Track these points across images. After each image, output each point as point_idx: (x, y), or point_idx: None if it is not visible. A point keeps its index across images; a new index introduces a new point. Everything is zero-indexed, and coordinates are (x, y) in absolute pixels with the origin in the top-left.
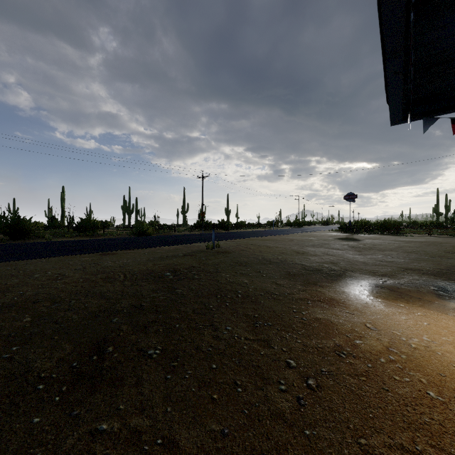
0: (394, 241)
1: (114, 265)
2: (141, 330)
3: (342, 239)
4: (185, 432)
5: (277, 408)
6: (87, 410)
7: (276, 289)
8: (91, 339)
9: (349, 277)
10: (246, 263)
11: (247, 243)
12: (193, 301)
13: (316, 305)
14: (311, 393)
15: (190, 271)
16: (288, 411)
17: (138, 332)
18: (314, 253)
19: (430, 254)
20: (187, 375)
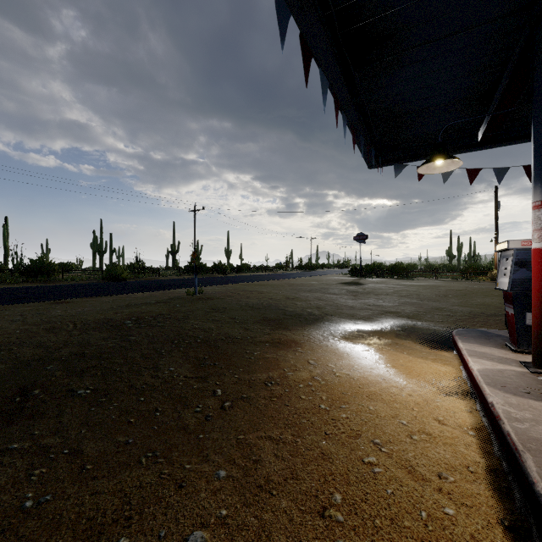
0: (396, 285)
1: (64, 314)
2: (76, 374)
3: (345, 284)
4: (93, 444)
5: (185, 423)
6: (1, 437)
7: (240, 334)
8: (17, 385)
9: (325, 321)
10: (224, 309)
11: (239, 288)
12: (144, 347)
13: (272, 346)
14: (221, 412)
15: (155, 318)
16: (193, 424)
17: (73, 376)
18: (305, 298)
19: (421, 298)
20: (112, 406)
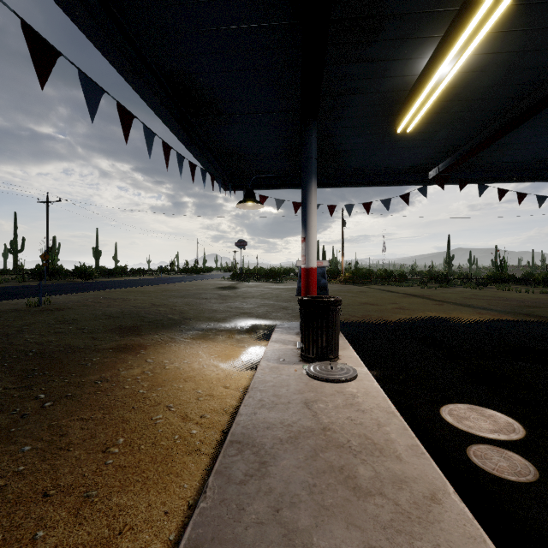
0: (265, 288)
1: None
2: None
3: (220, 288)
4: None
5: None
6: None
7: (84, 343)
8: None
9: (182, 325)
10: (74, 320)
11: (102, 296)
12: None
13: (116, 351)
14: (40, 410)
15: None
16: (6, 423)
17: None
18: (173, 304)
19: (278, 300)
20: None
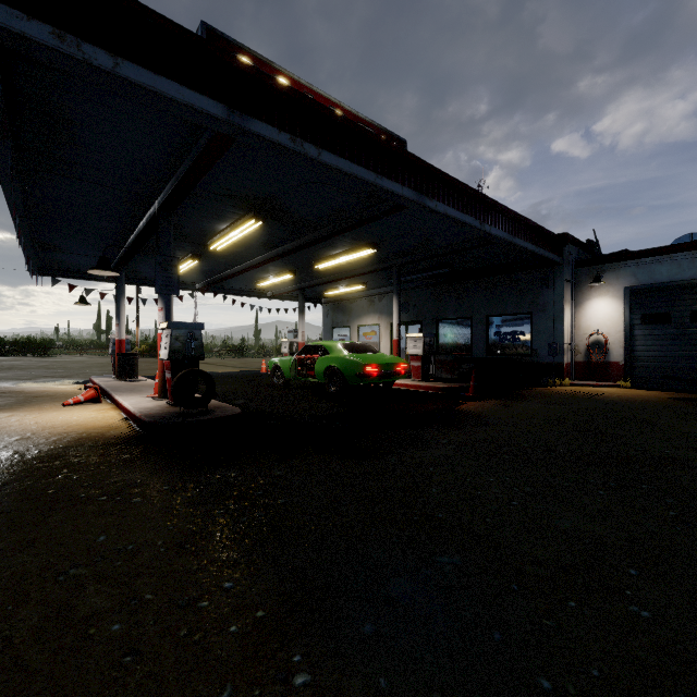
0: (39, 362)
1: None
2: None
3: None
4: None
5: None
6: None
7: None
8: None
9: None
10: None
11: None
12: None
13: None
14: None
15: None
16: None
17: None
18: None
19: (69, 369)
20: None
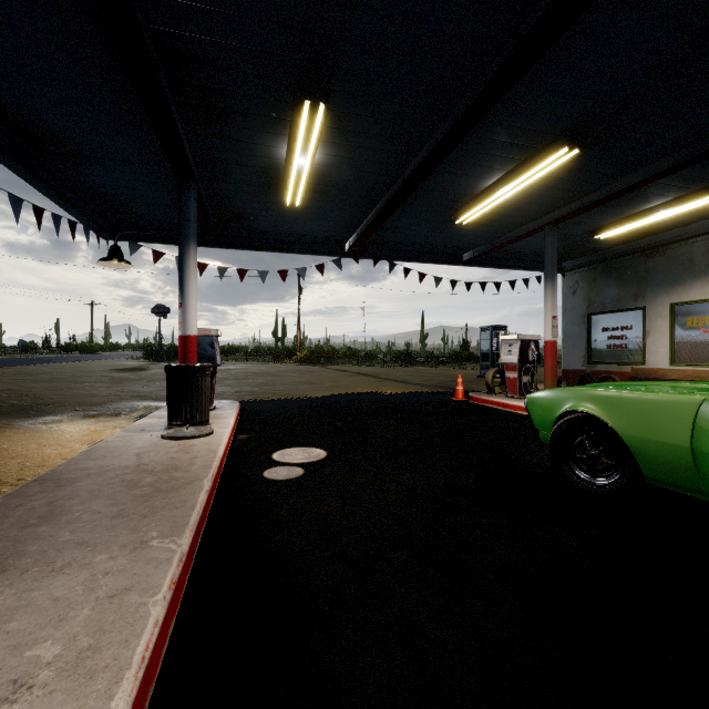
0: None
1: None
2: None
3: (118, 370)
4: None
5: None
6: None
7: None
8: None
9: (32, 411)
10: None
11: None
12: None
13: None
14: None
15: None
16: None
17: None
18: (26, 389)
19: None
20: None
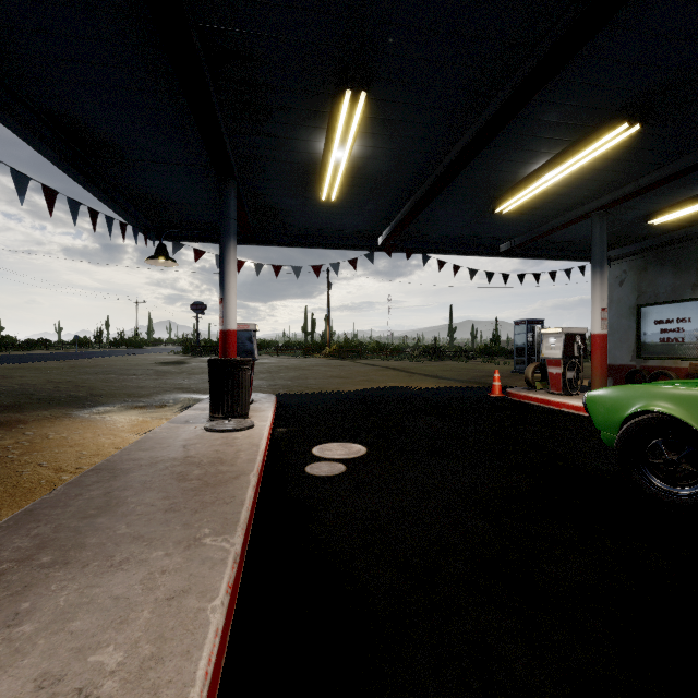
0: None
1: None
2: None
3: (161, 364)
4: None
5: None
6: None
7: None
8: None
9: (87, 401)
10: None
11: None
12: None
13: None
14: None
15: None
16: None
17: None
18: (82, 381)
19: None
20: None
